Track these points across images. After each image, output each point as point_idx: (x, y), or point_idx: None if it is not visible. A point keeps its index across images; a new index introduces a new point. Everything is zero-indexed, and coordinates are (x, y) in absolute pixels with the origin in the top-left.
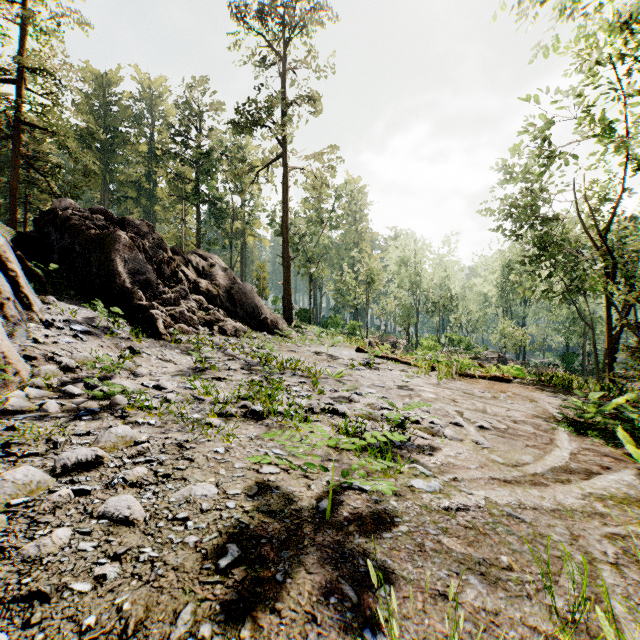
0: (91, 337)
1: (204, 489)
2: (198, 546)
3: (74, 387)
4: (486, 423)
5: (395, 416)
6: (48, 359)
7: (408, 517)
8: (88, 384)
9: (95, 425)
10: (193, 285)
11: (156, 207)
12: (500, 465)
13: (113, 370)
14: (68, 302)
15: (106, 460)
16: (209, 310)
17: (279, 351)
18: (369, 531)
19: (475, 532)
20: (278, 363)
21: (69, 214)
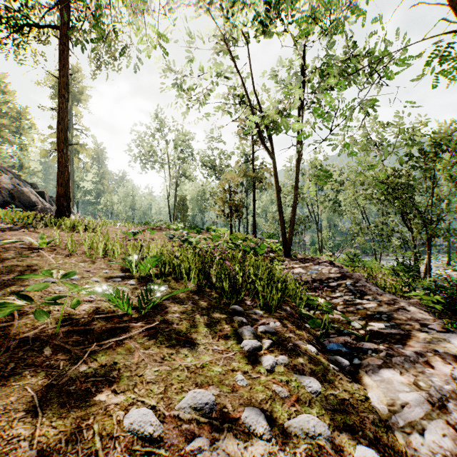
0: None
1: None
2: None
3: None
4: None
5: None
6: None
7: None
8: None
9: None
10: None
11: None
12: None
13: None
14: None
15: None
16: None
17: None
18: None
19: None
20: None
21: None
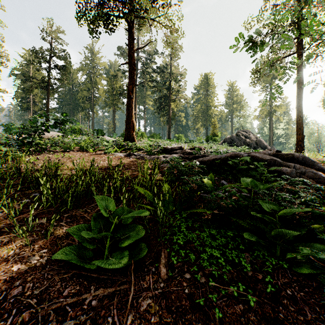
0: None
1: None
2: None
3: None
4: None
5: None
6: None
7: None
8: None
9: None
10: None
11: None
12: None
13: None
14: None
15: None
16: None
17: None
18: None
19: None
20: None
21: None
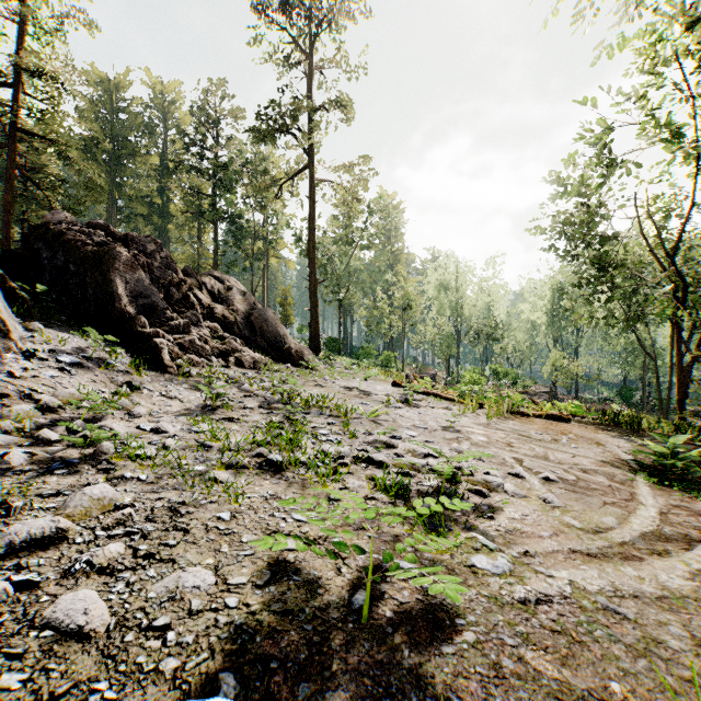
0: (81, 370)
1: (197, 578)
2: (178, 676)
3: (51, 432)
4: (551, 473)
5: (446, 469)
6: (24, 397)
7: (473, 616)
8: (71, 427)
9: (70, 481)
10: (207, 311)
11: (169, 225)
12: (578, 531)
13: (104, 410)
14: (58, 329)
15: (71, 533)
16: (224, 339)
17: (304, 386)
18: (423, 643)
19: (567, 639)
20: (302, 400)
21: (63, 228)
